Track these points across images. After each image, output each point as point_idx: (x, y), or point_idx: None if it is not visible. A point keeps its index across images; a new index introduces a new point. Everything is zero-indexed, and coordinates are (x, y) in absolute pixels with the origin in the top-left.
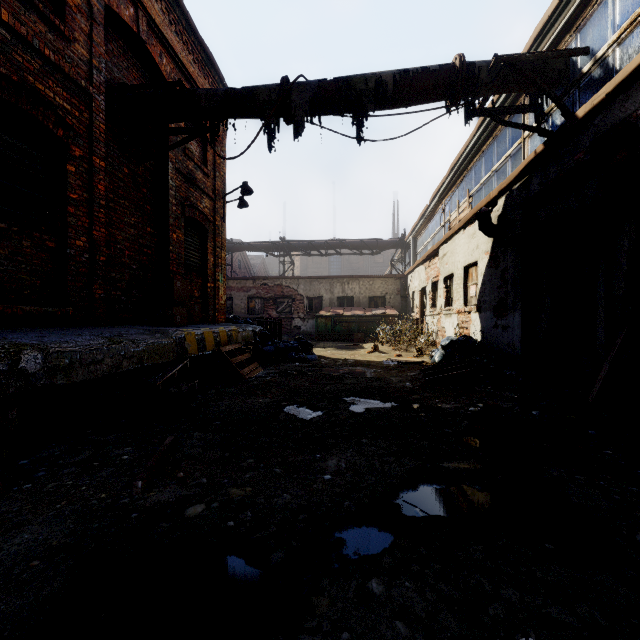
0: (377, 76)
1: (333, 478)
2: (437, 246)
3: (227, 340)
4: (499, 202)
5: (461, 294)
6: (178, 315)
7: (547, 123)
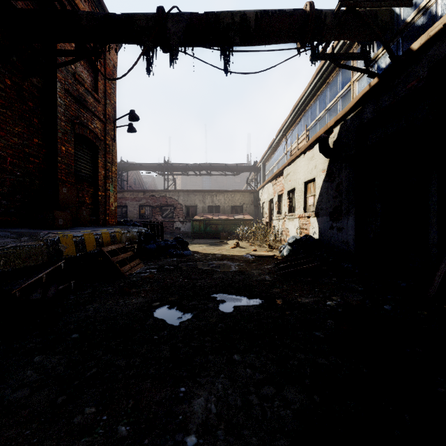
0: (242, 13)
1: (199, 442)
2: (282, 168)
3: (110, 240)
4: (334, 130)
5: (302, 203)
6: (60, 218)
7: (373, 67)
